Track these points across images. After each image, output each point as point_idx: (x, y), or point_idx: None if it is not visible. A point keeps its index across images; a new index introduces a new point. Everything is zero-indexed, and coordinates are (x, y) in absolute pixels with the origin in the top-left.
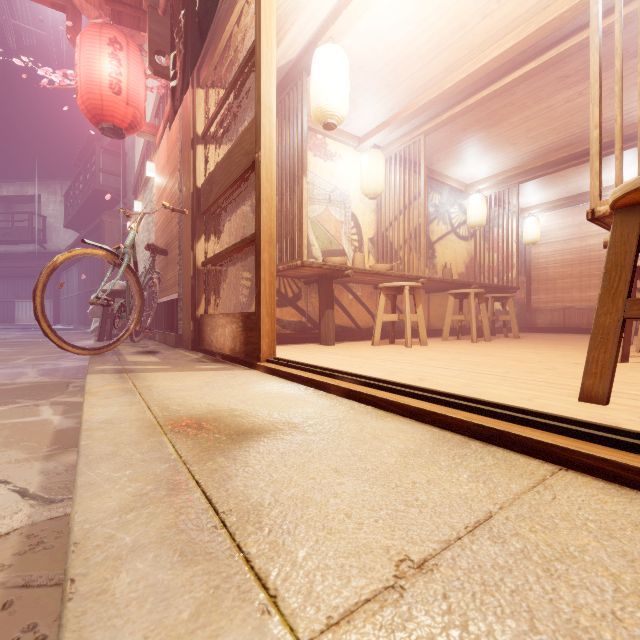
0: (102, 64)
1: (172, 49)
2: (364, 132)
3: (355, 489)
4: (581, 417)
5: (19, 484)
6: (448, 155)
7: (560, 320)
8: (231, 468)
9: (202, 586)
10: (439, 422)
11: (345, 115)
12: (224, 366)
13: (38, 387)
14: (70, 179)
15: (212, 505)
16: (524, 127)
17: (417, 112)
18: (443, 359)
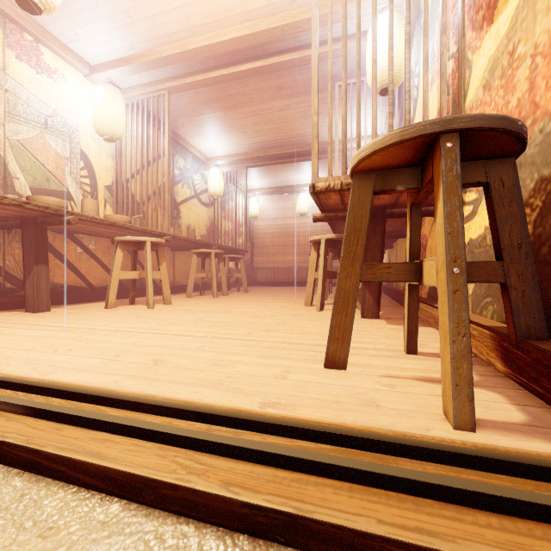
0: None
1: None
2: (98, 61)
3: None
4: (342, 399)
5: None
6: (192, 124)
7: (272, 276)
8: None
9: None
10: (174, 502)
11: (57, 2)
12: None
13: None
14: None
15: None
16: (252, 120)
17: (161, 62)
18: (187, 321)
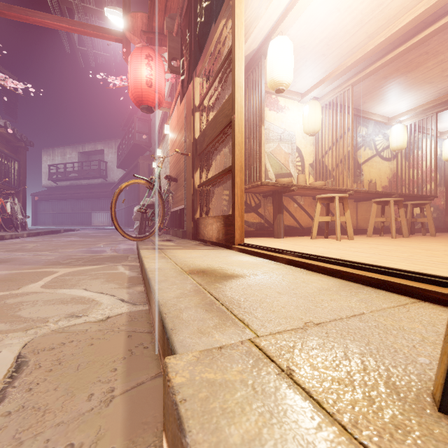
0: (142, 71)
1: (181, 57)
2: (305, 89)
3: (288, 299)
4: None
5: (119, 297)
6: (372, 97)
7: None
8: (223, 288)
9: (216, 320)
10: (346, 277)
11: (290, 82)
12: (213, 248)
13: (113, 257)
14: (120, 138)
15: (216, 299)
16: (439, 68)
17: (345, 70)
18: (363, 247)
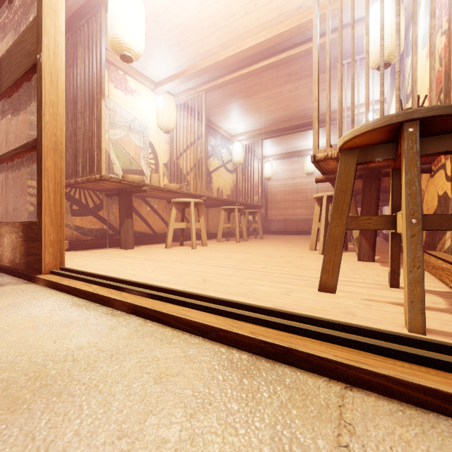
0: None
1: None
2: (160, 79)
3: None
4: (328, 309)
5: None
6: (221, 111)
7: (283, 227)
8: None
9: None
10: (226, 339)
11: (141, 52)
12: None
13: None
14: None
15: None
16: (266, 102)
17: (200, 72)
18: (220, 258)
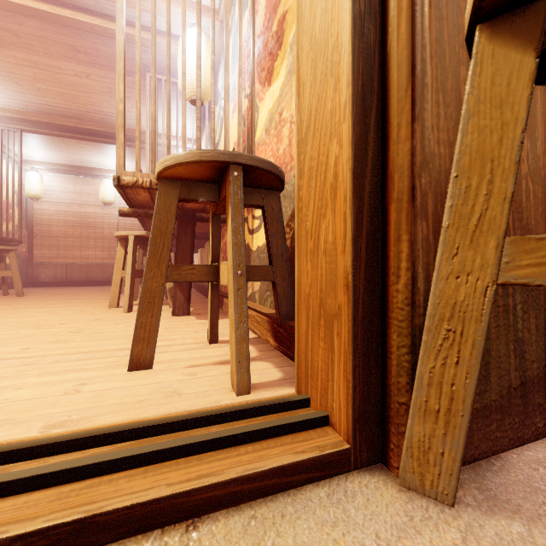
0: None
1: None
2: None
3: None
4: (146, 397)
5: None
6: None
7: (63, 275)
8: None
9: None
10: None
11: None
12: None
13: None
14: None
15: None
16: (31, 72)
17: None
18: None
